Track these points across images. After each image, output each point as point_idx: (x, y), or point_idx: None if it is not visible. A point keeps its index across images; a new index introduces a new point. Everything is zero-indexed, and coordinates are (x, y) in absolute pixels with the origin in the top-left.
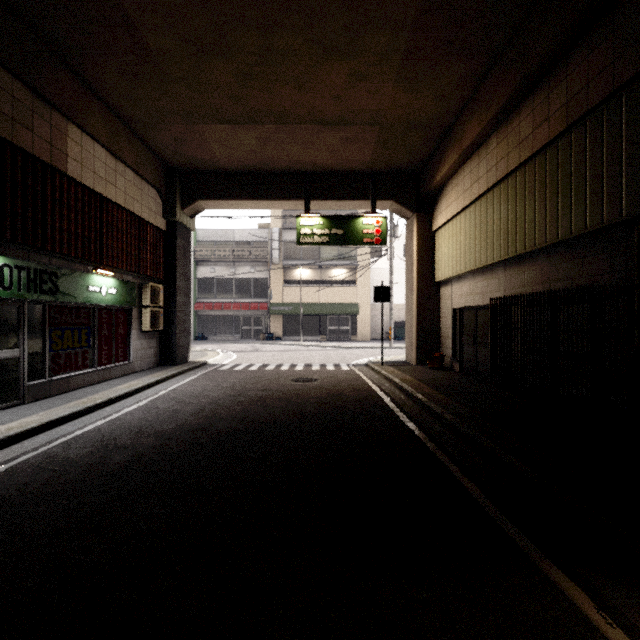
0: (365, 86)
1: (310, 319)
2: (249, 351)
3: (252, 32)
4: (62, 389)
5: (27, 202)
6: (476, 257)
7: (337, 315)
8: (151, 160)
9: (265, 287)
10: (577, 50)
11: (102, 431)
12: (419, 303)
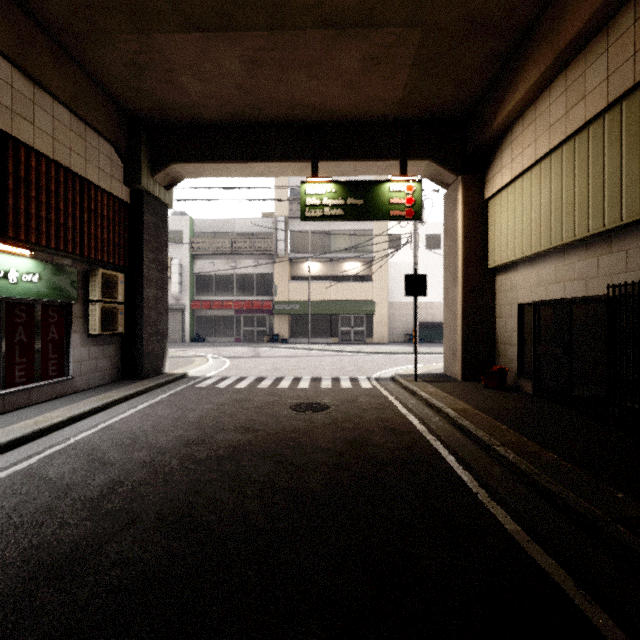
0: None
1: (320, 319)
2: (247, 357)
3: None
4: None
5: None
6: (576, 222)
7: (350, 314)
8: (101, 101)
9: (269, 283)
10: None
11: None
12: (466, 297)
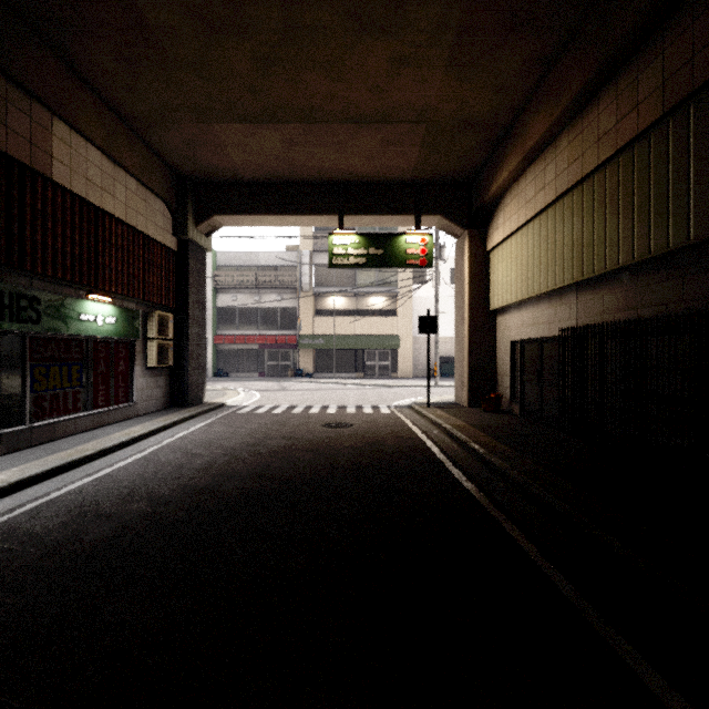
0: (410, 74)
1: (345, 353)
2: (275, 390)
3: (273, 2)
4: (47, 437)
5: None
6: (541, 280)
7: (375, 349)
8: (158, 167)
9: (294, 317)
10: (678, 16)
11: (84, 493)
12: (471, 335)
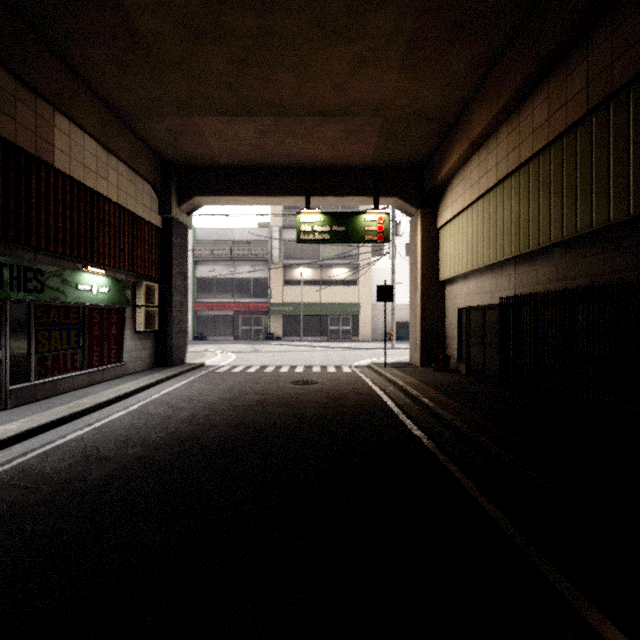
0: (368, 73)
1: (311, 319)
2: (248, 352)
3: (248, 13)
4: (49, 393)
5: (9, 194)
6: (484, 254)
7: (338, 315)
8: (145, 154)
9: (265, 287)
10: (599, 28)
11: (85, 440)
12: (423, 302)
